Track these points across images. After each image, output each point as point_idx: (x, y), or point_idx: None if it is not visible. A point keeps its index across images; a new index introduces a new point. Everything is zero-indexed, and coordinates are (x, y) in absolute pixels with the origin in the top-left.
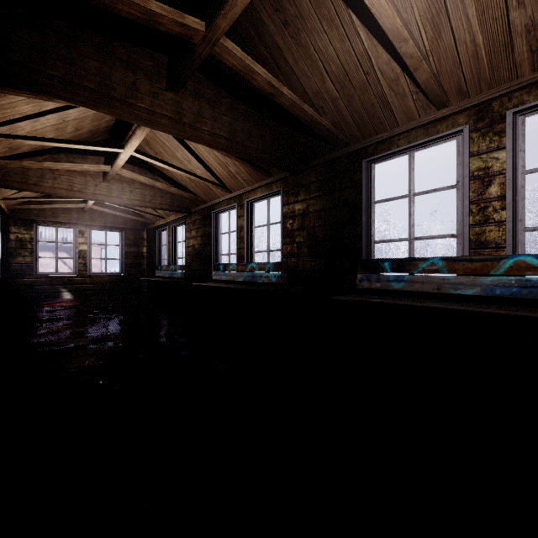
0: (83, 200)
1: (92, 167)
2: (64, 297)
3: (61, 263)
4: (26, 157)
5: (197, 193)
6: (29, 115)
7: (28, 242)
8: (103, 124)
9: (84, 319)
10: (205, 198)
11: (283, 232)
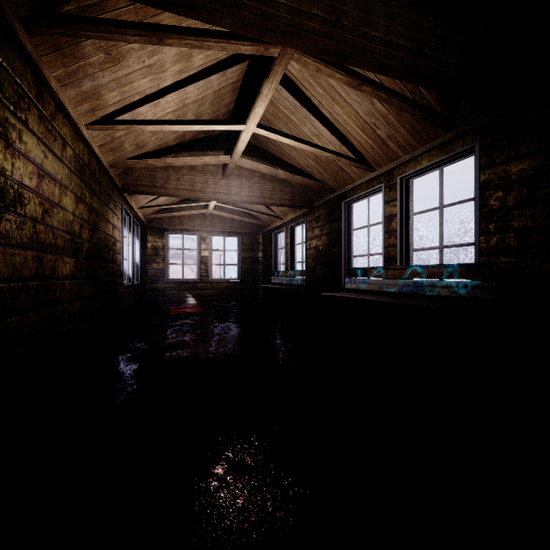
0: (205, 207)
1: (212, 159)
2: (189, 302)
3: (189, 270)
4: (152, 158)
5: (324, 180)
6: (148, 96)
7: (161, 250)
8: (223, 110)
9: (204, 330)
10: (334, 186)
11: (480, 214)
